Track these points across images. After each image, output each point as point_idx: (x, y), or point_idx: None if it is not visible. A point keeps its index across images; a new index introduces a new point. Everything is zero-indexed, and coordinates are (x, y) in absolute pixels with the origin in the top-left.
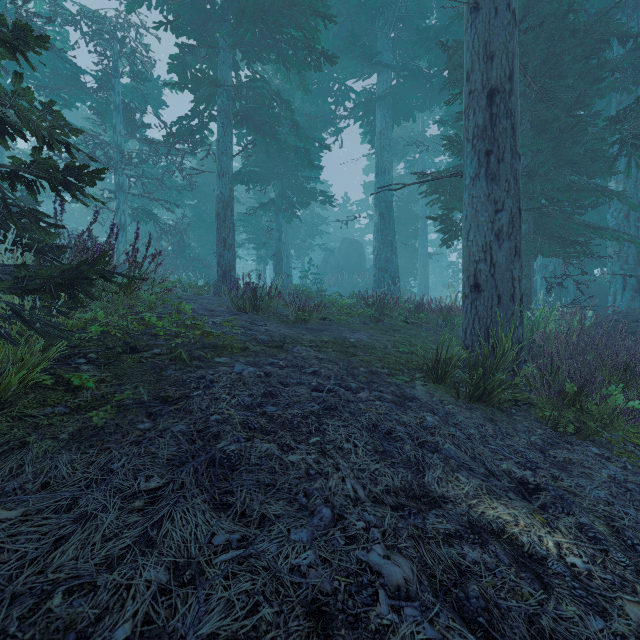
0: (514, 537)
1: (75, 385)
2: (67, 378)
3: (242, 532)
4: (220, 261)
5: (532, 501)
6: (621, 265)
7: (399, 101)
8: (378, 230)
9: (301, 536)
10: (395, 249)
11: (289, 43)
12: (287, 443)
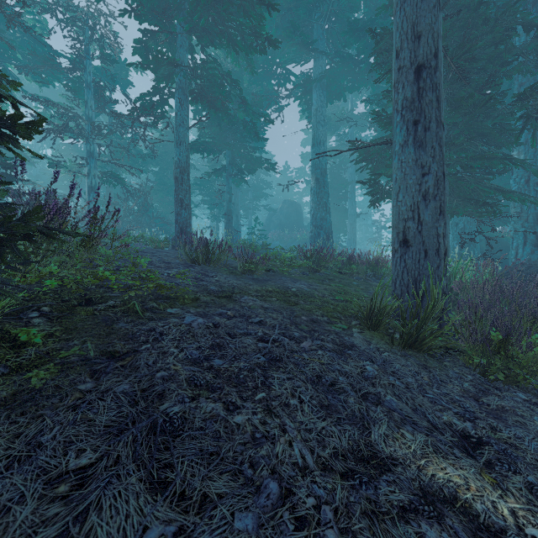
0: (468, 504)
1: (22, 341)
2: (14, 334)
3: (179, 522)
4: (178, 219)
5: (477, 457)
6: (522, 223)
7: (332, 83)
8: (314, 193)
9: (246, 524)
10: (329, 209)
11: (238, 29)
12: (233, 401)
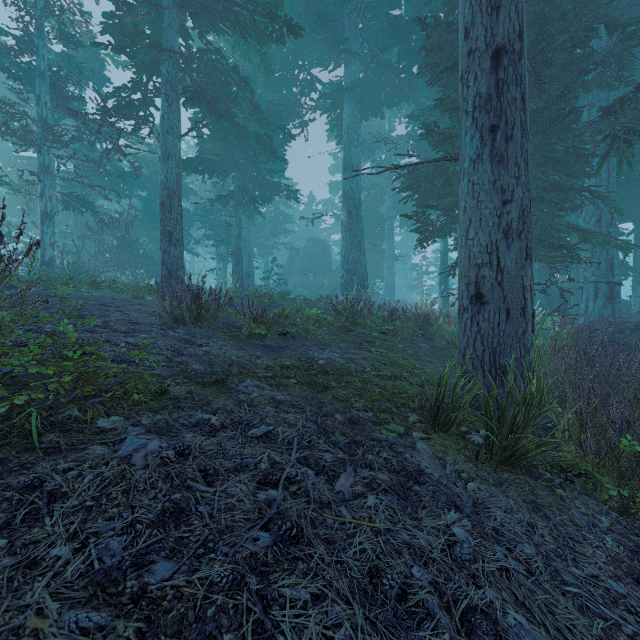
0: None
1: None
2: None
3: None
4: (164, 258)
5: None
6: (593, 271)
7: (367, 95)
8: (346, 229)
9: None
10: (364, 250)
11: (247, 7)
12: None
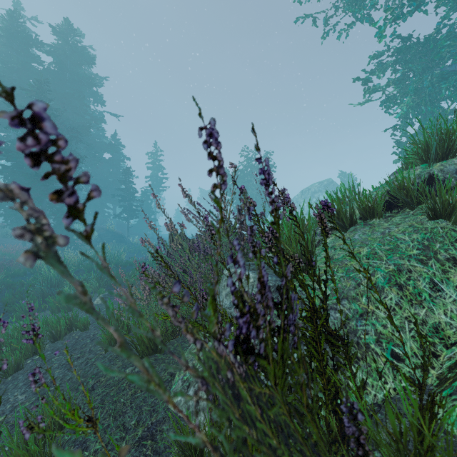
0: None
1: None
2: None
3: None
4: None
5: None
6: None
7: None
8: None
9: None
10: None
11: None
12: None
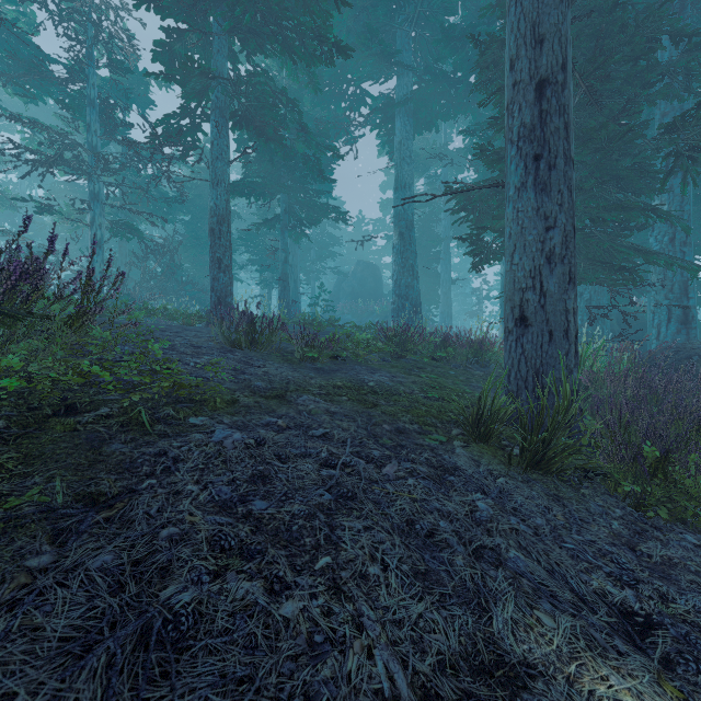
0: None
1: None
2: None
3: None
4: (214, 285)
5: (648, 650)
6: (666, 294)
7: (421, 108)
8: (398, 252)
9: None
10: (416, 274)
11: (296, 31)
12: (280, 576)
